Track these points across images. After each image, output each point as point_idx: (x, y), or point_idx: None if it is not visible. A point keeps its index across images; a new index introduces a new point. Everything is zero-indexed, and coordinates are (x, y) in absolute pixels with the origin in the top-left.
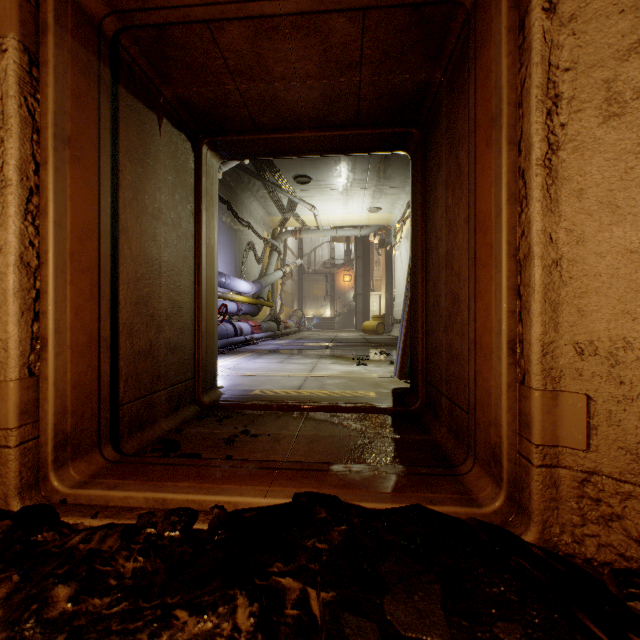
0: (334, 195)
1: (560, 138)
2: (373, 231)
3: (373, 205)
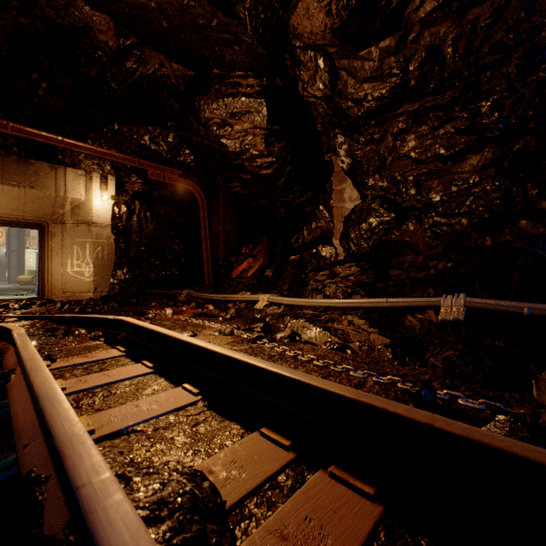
0: None
1: (53, 255)
2: None
3: None
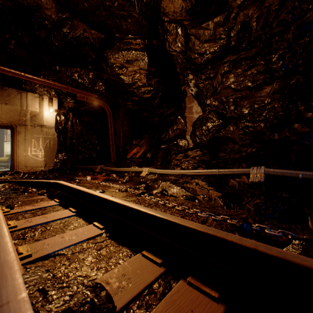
0: None
1: (19, 145)
2: None
3: None
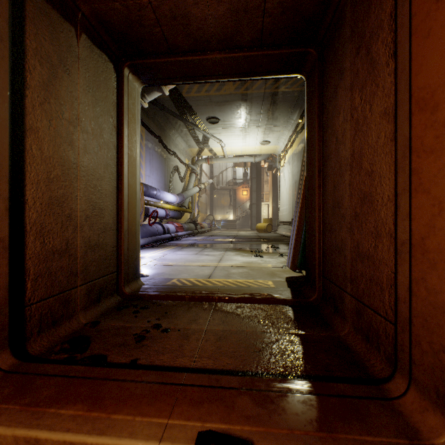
0: (236, 132)
1: None
2: (264, 158)
3: (264, 139)
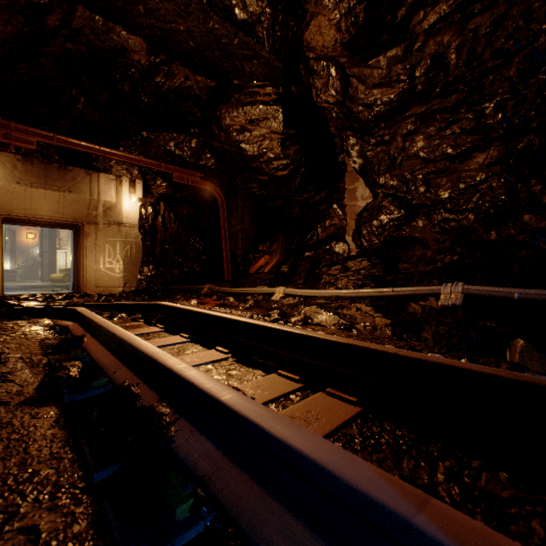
0: None
1: (88, 253)
2: None
3: None
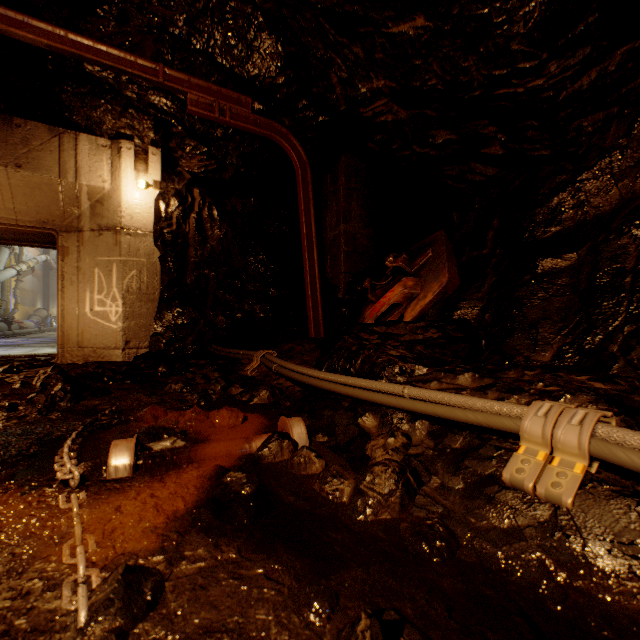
0: None
1: (65, 285)
2: None
3: None
